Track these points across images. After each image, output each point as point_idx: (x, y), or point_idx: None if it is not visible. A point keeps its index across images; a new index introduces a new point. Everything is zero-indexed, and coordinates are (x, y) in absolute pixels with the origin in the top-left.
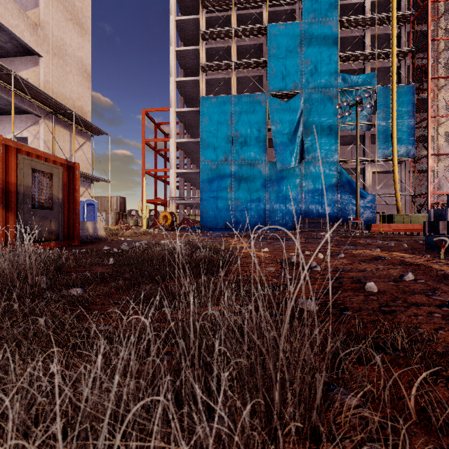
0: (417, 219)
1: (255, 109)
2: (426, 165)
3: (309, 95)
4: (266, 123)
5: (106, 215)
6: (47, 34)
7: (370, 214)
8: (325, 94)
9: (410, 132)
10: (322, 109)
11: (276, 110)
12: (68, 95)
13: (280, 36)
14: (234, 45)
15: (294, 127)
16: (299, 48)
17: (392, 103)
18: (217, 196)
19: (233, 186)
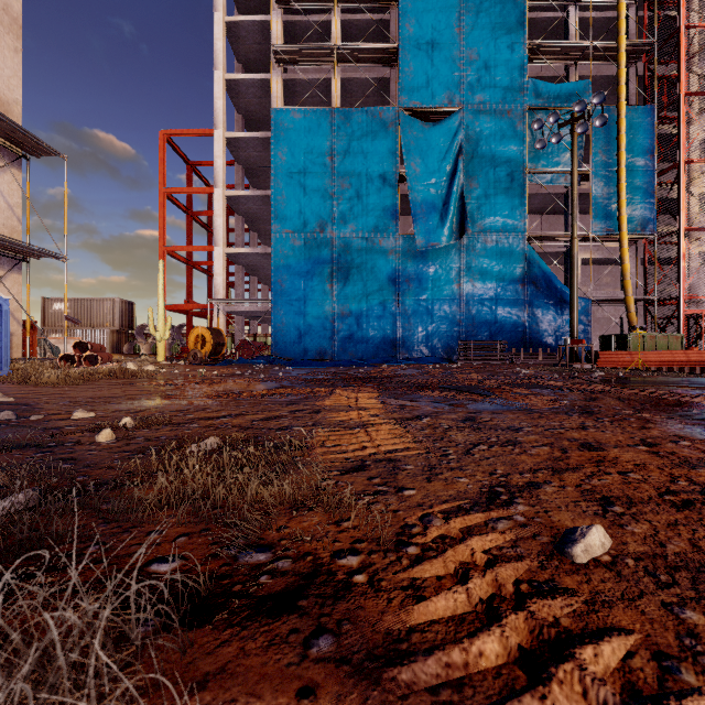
0: (666, 342)
1: (377, 136)
2: (676, 248)
3: (474, 114)
4: (397, 164)
5: (92, 334)
6: None
7: (580, 333)
8: (503, 115)
9: (647, 189)
10: (497, 142)
11: (414, 140)
12: None
13: (422, 4)
14: (337, 18)
15: (447, 172)
16: (456, 28)
17: (619, 136)
18: (304, 298)
19: (335, 281)
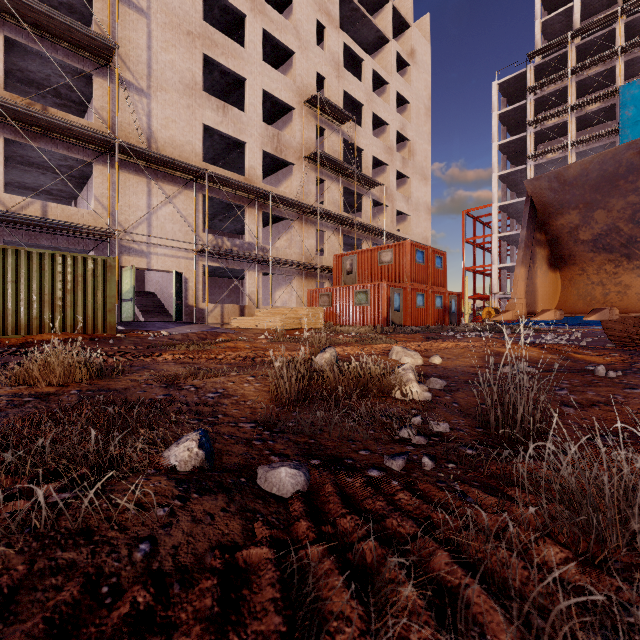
0: None
1: None
2: None
3: None
4: None
5: None
6: (412, 200)
7: None
8: None
9: None
10: None
11: None
12: (420, 232)
13: (639, 94)
14: (572, 118)
15: None
16: None
17: None
18: None
19: None
